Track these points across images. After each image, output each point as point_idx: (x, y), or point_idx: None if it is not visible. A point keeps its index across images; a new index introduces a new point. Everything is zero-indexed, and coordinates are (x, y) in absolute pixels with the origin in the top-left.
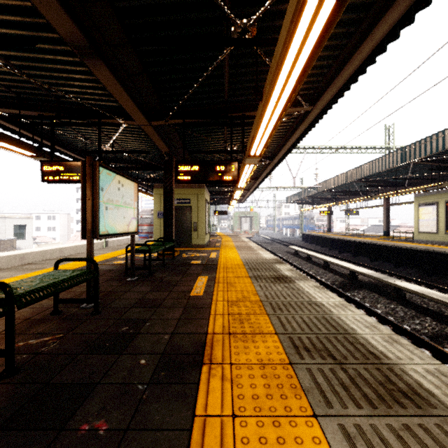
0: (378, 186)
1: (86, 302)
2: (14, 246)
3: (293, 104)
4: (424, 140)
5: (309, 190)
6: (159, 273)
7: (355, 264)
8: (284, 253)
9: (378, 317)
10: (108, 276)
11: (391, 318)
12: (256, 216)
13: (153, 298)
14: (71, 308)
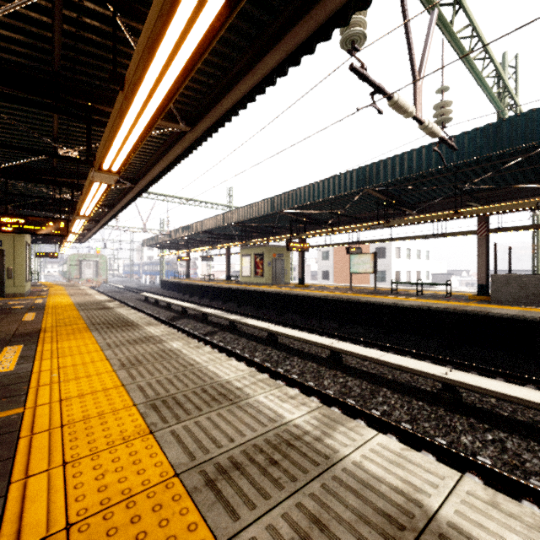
0: (217, 238)
1: None
2: None
3: (119, 180)
4: (232, 211)
5: (165, 236)
6: None
7: (196, 305)
8: (134, 300)
9: (183, 331)
10: None
11: (191, 331)
12: (104, 260)
13: None
14: None
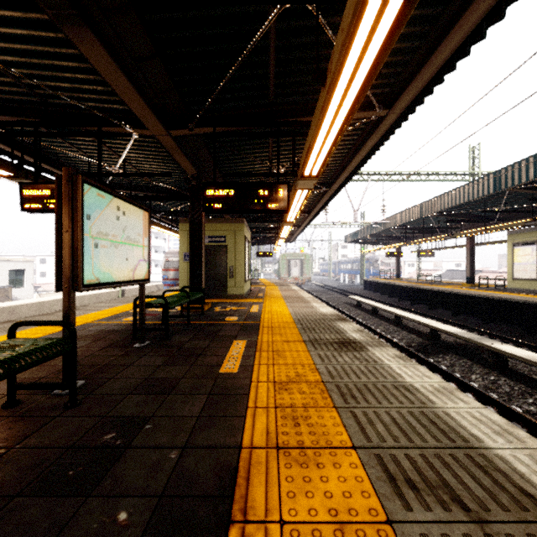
0: (461, 221)
1: (57, 388)
2: (9, 296)
3: (362, 107)
4: (525, 161)
5: (374, 227)
6: (181, 335)
7: (433, 319)
8: (343, 304)
9: (475, 393)
10: (109, 340)
11: (493, 395)
12: (308, 259)
13: (165, 377)
14: (38, 395)
